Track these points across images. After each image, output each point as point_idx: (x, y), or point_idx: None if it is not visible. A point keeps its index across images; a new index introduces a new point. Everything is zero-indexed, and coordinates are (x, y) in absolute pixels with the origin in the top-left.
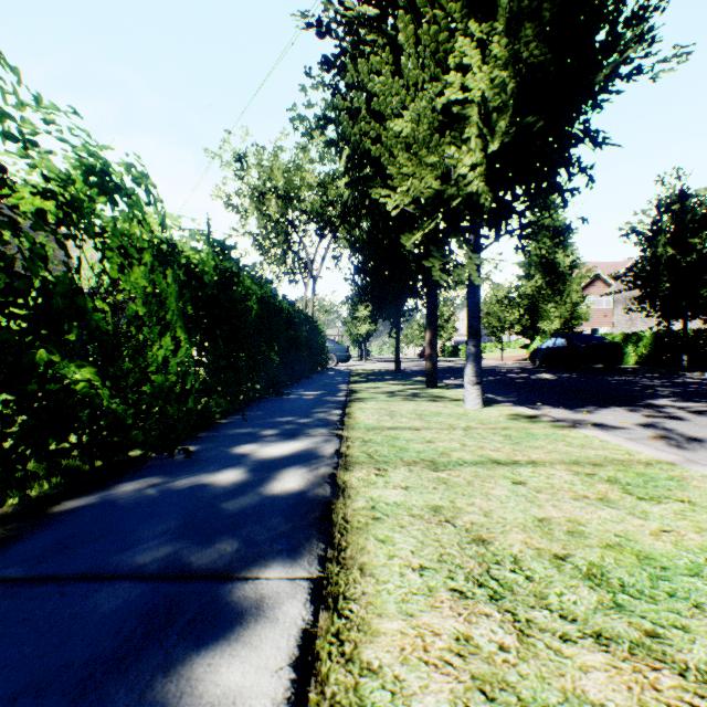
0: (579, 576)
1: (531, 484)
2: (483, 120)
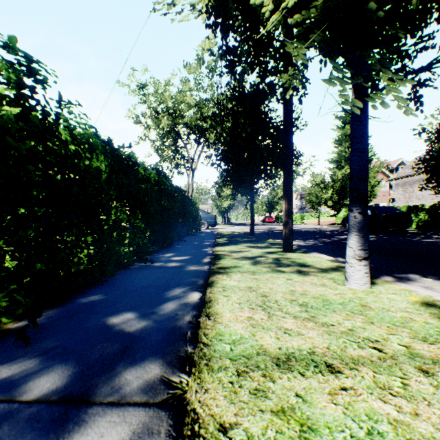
0: None
1: None
2: None
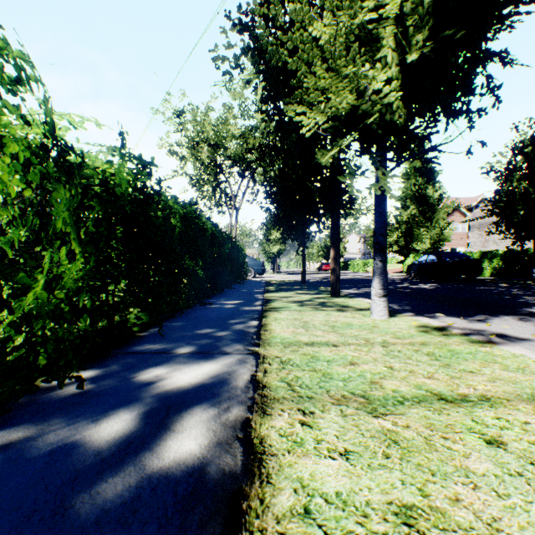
0: None
1: (514, 445)
2: (400, 34)
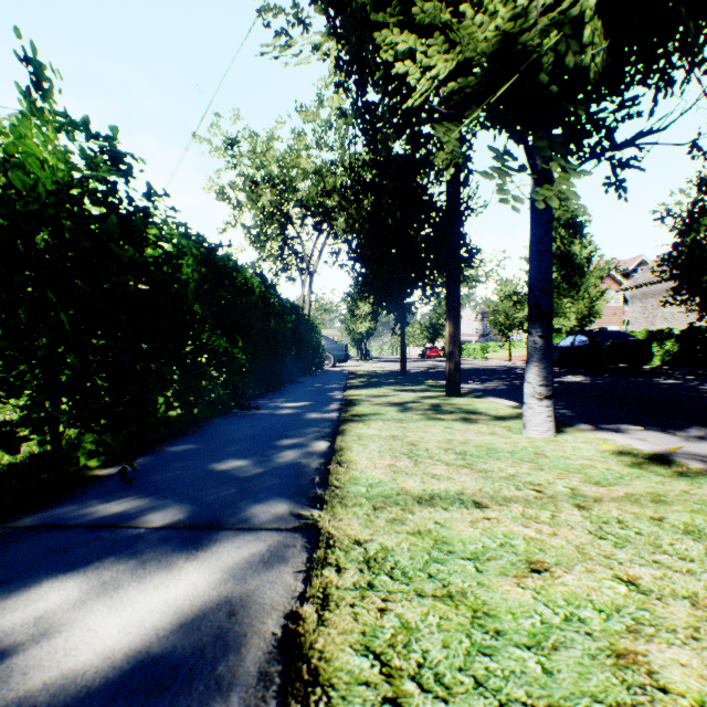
0: None
1: None
2: None
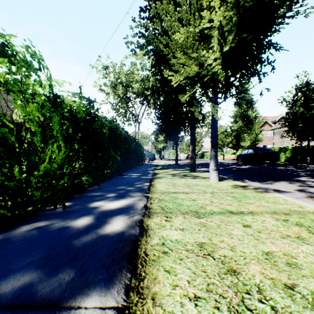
0: (309, 306)
1: (254, 227)
2: (220, 36)
